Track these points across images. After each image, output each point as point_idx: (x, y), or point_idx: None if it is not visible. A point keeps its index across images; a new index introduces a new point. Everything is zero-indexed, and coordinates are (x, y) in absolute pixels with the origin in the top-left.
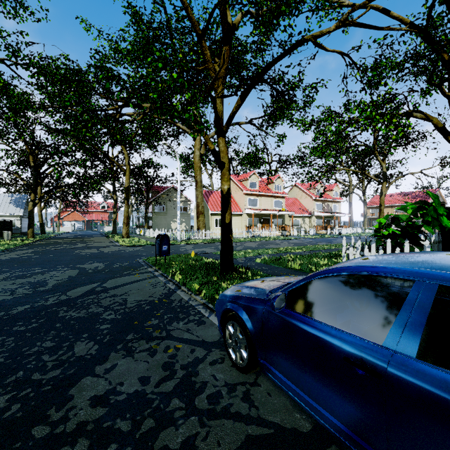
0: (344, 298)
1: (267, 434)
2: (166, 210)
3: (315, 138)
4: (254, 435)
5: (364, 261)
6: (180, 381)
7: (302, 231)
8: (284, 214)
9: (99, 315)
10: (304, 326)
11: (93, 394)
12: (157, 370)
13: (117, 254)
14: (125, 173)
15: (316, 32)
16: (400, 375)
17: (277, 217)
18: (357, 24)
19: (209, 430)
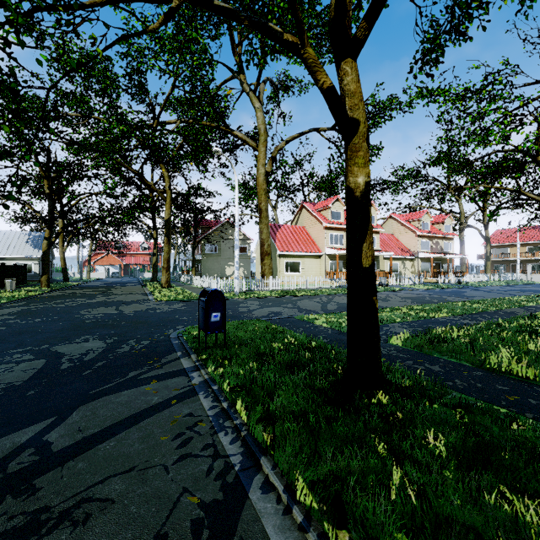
0: None
1: None
2: (219, 251)
3: (478, 116)
4: None
5: None
6: None
7: (406, 279)
8: (379, 255)
9: None
10: None
11: None
12: None
13: (141, 317)
14: (165, 201)
15: None
16: None
17: None
18: None
19: None
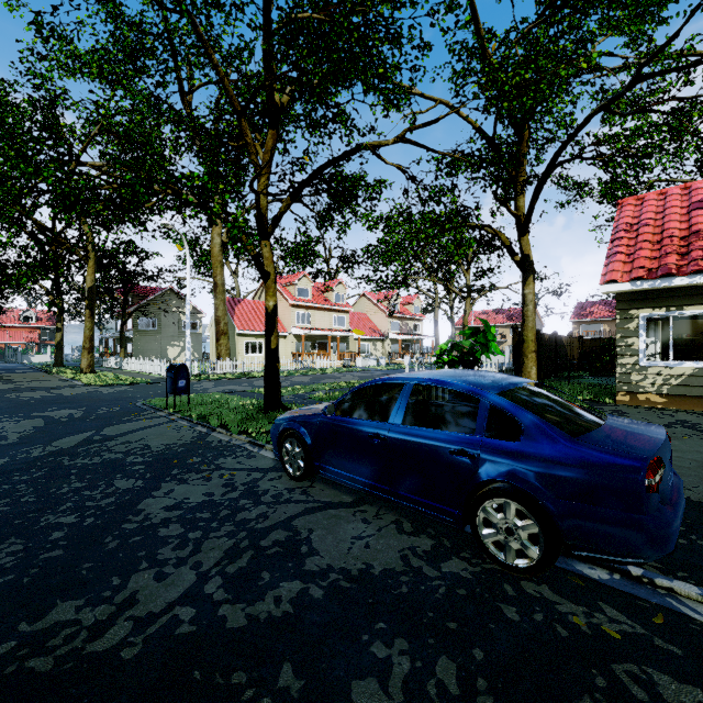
0: (385, 412)
1: (321, 506)
2: (158, 327)
3: (383, 240)
4: (311, 507)
5: (387, 376)
6: (244, 491)
7: (372, 360)
8: (348, 335)
9: (122, 460)
10: (347, 424)
11: (164, 506)
12: (219, 488)
13: (92, 397)
14: (87, 263)
15: (374, 142)
16: (393, 434)
17: (338, 340)
18: (414, 144)
19: (276, 509)
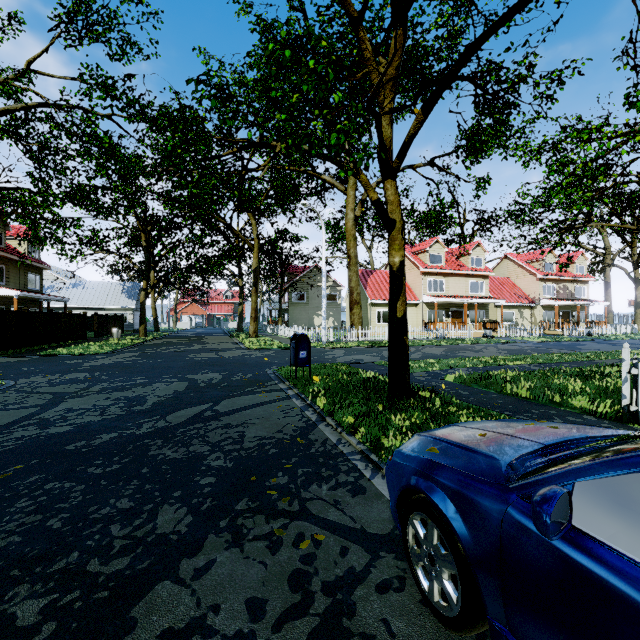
0: None
1: None
2: (307, 299)
3: (550, 172)
4: None
5: None
6: (320, 623)
7: (519, 330)
8: (487, 302)
9: (202, 458)
10: None
11: (168, 624)
12: (280, 588)
13: (240, 360)
14: (253, 249)
15: None
16: None
17: (475, 308)
18: None
19: None
